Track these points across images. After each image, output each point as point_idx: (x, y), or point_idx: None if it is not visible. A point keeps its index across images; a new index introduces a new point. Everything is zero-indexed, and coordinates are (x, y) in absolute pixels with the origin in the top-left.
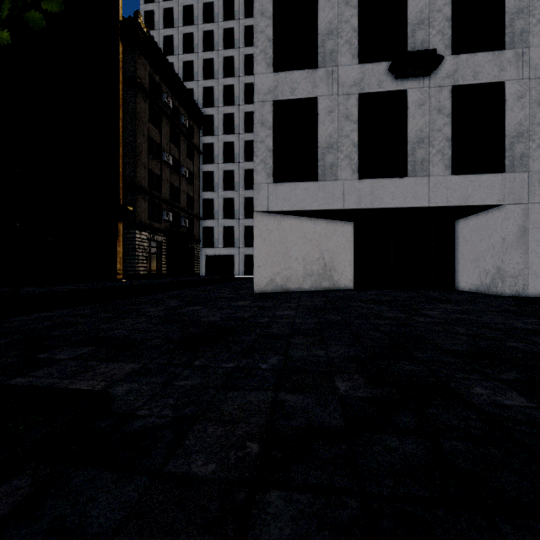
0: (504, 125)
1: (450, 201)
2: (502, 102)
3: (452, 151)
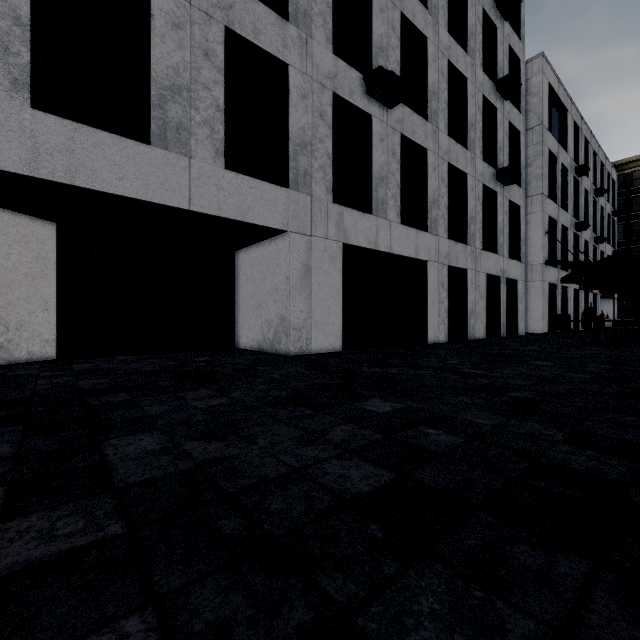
0: (288, 124)
1: (223, 209)
2: (286, 93)
3: (227, 134)
